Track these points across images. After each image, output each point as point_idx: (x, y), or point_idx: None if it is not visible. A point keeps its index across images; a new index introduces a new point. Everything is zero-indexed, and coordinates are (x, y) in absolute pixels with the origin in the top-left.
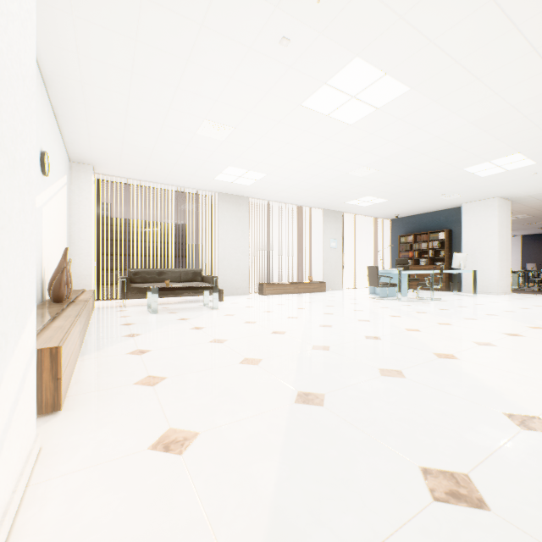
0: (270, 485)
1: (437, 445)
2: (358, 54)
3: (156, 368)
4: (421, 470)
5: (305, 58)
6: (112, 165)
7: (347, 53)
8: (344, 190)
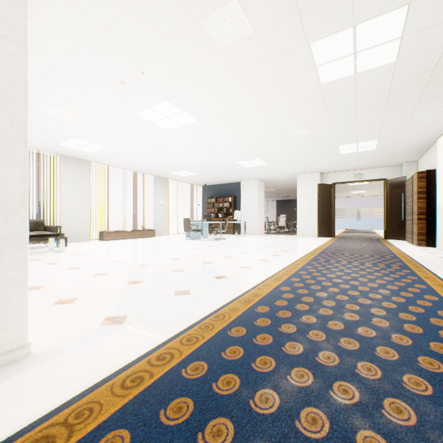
0: (116, 302)
1: (184, 286)
2: (168, 100)
3: (33, 284)
4: (175, 291)
5: (136, 94)
6: None
7: (161, 98)
8: (168, 165)
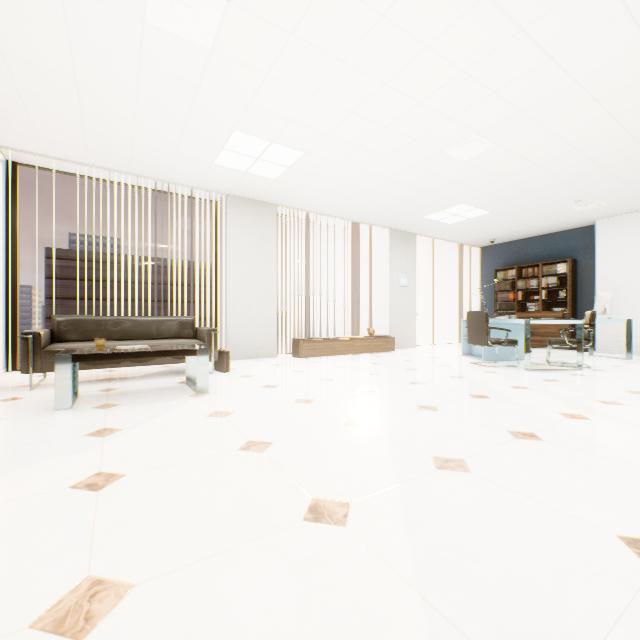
0: None
1: None
2: None
3: None
4: None
5: None
6: (18, 125)
7: None
8: (427, 192)
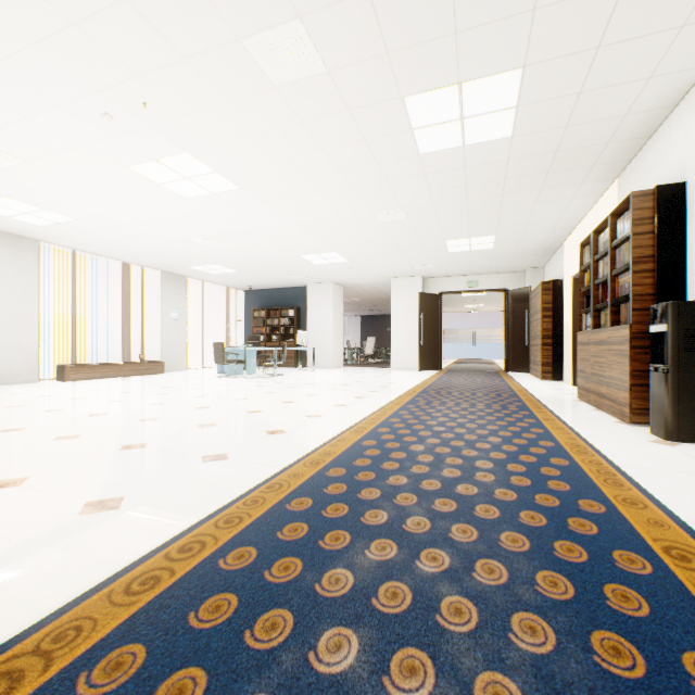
0: (103, 479)
1: (218, 448)
2: (188, 151)
3: None
4: (203, 457)
5: (132, 135)
6: None
7: (177, 147)
8: (187, 255)
